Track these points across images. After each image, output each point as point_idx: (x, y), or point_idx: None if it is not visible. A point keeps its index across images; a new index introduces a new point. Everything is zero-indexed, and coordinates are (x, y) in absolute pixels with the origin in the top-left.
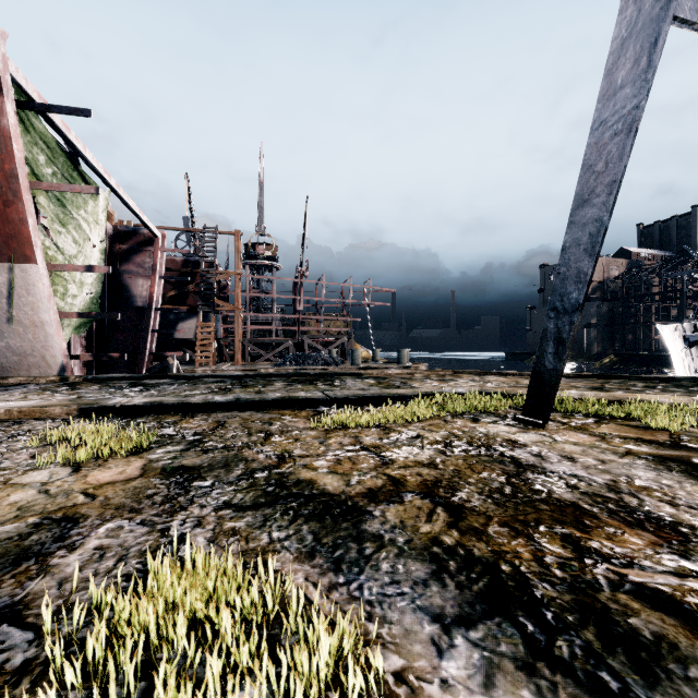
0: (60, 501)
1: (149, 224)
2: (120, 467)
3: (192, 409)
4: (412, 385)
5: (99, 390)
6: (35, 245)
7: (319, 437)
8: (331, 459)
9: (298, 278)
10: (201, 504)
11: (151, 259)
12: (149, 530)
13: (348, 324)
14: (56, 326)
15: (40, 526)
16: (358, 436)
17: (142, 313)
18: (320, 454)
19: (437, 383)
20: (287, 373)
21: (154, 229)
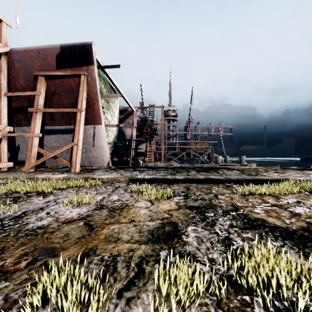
0: (160, 215)
1: (131, 106)
2: (167, 203)
3: (169, 181)
4: (263, 174)
5: (125, 172)
6: (102, 118)
7: (242, 198)
8: (261, 209)
9: (187, 124)
10: (219, 223)
11: (131, 120)
12: (210, 232)
13: (210, 144)
14: (107, 147)
15: (164, 224)
16: (263, 199)
17: (129, 142)
18: (252, 206)
19: (277, 174)
20: (193, 167)
21: (133, 108)
